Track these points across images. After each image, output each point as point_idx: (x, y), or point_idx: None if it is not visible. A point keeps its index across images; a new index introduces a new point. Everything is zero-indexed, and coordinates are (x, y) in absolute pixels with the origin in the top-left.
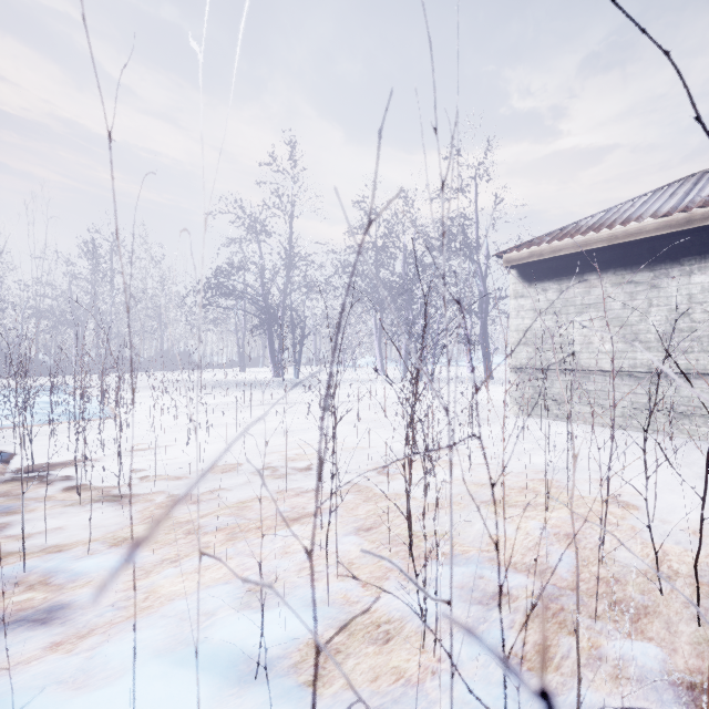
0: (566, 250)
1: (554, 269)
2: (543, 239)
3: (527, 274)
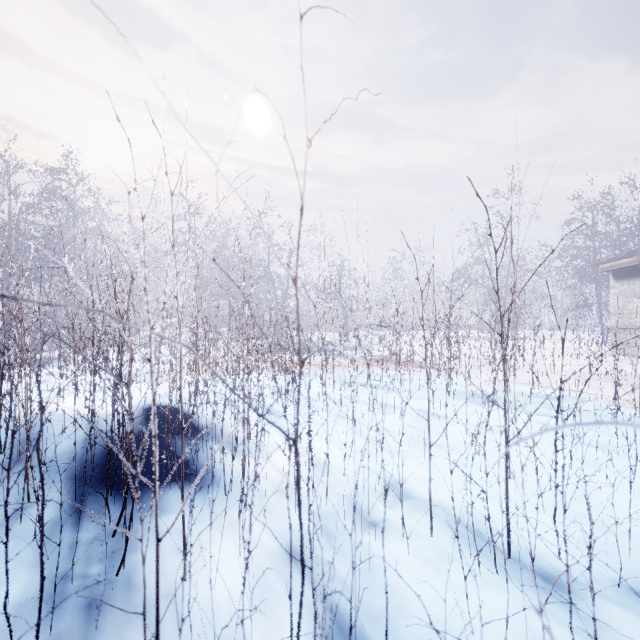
0: (623, 265)
1: (626, 273)
2: (619, 257)
3: (615, 275)
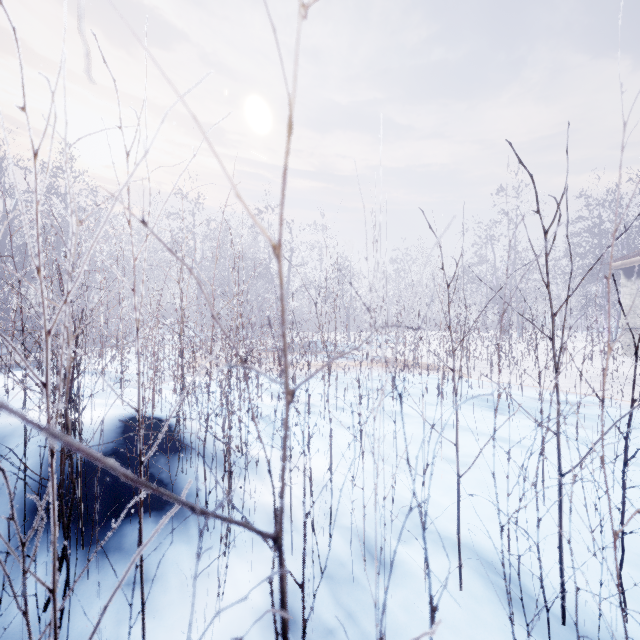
0: (636, 263)
1: (639, 271)
2: (631, 255)
3: (627, 273)
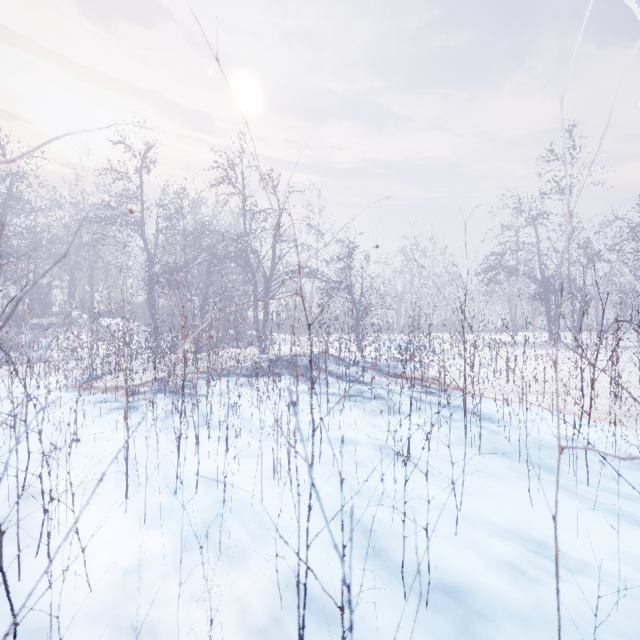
0: None
1: None
2: None
3: None
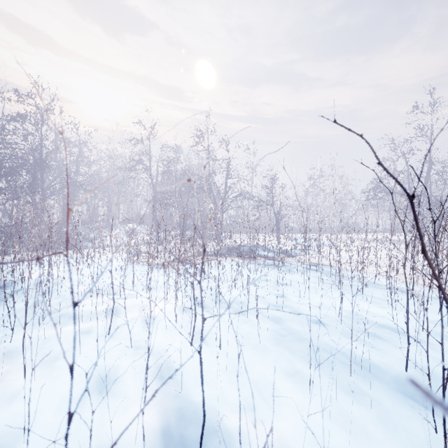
0: None
1: None
2: None
3: None
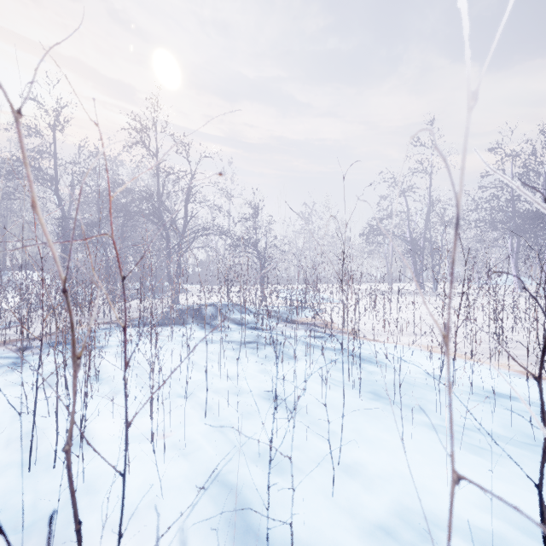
0: None
1: None
2: None
3: None
